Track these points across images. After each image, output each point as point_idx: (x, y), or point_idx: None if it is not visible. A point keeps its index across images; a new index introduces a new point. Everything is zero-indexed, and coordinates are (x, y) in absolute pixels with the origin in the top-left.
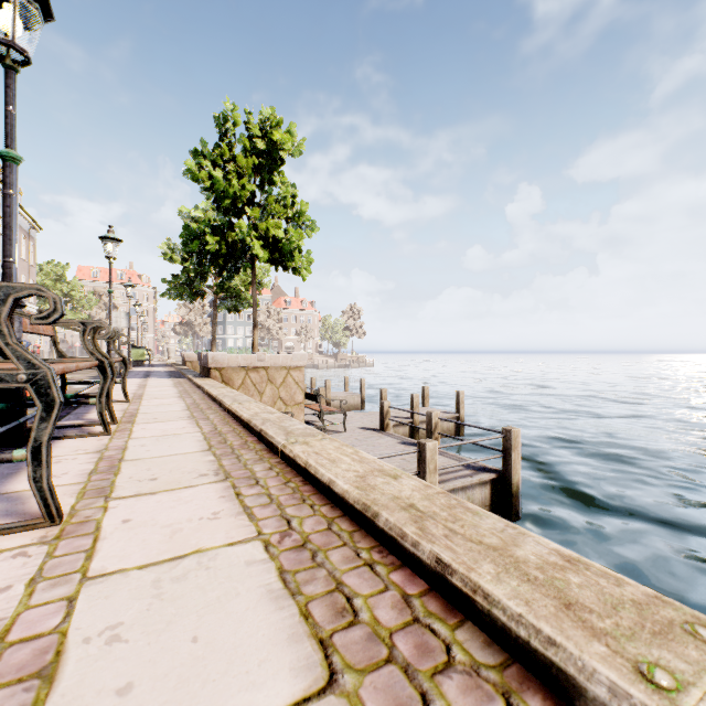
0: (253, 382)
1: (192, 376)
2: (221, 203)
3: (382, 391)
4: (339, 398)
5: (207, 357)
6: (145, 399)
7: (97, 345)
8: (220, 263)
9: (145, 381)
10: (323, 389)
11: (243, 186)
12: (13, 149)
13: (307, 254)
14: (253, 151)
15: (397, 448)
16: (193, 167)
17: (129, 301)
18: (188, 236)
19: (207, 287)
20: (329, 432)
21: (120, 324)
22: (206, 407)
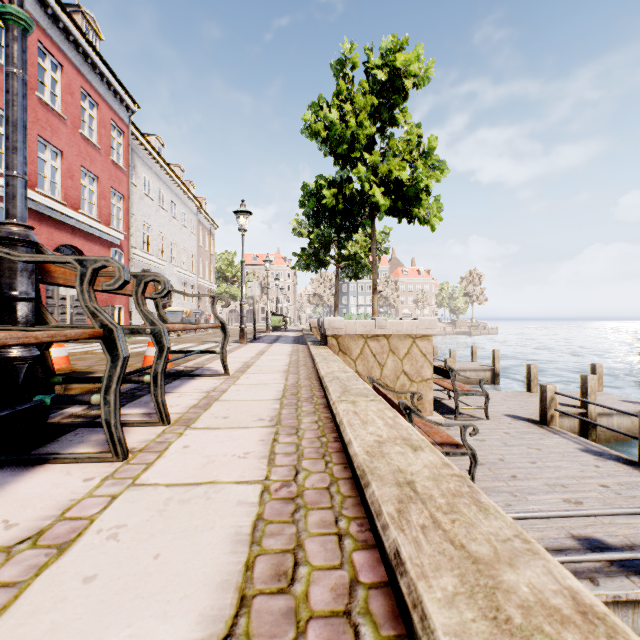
0: (372, 352)
1: (310, 343)
2: (337, 150)
3: (530, 366)
4: (465, 370)
5: (324, 324)
6: (246, 373)
7: (141, 304)
8: (337, 221)
9: (268, 346)
10: (450, 361)
11: (361, 124)
12: (17, 5)
13: (434, 201)
14: (372, 94)
15: (582, 460)
16: (310, 120)
17: (267, 274)
18: (306, 197)
19: (330, 257)
20: (464, 418)
21: (254, 293)
22: (306, 396)
